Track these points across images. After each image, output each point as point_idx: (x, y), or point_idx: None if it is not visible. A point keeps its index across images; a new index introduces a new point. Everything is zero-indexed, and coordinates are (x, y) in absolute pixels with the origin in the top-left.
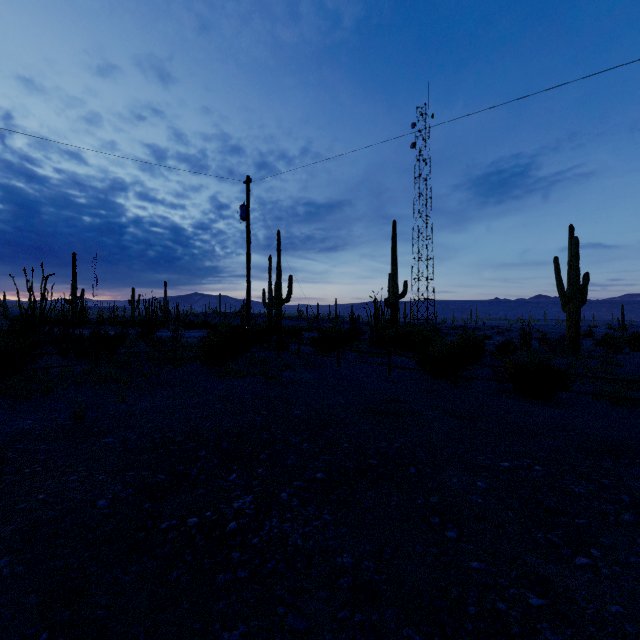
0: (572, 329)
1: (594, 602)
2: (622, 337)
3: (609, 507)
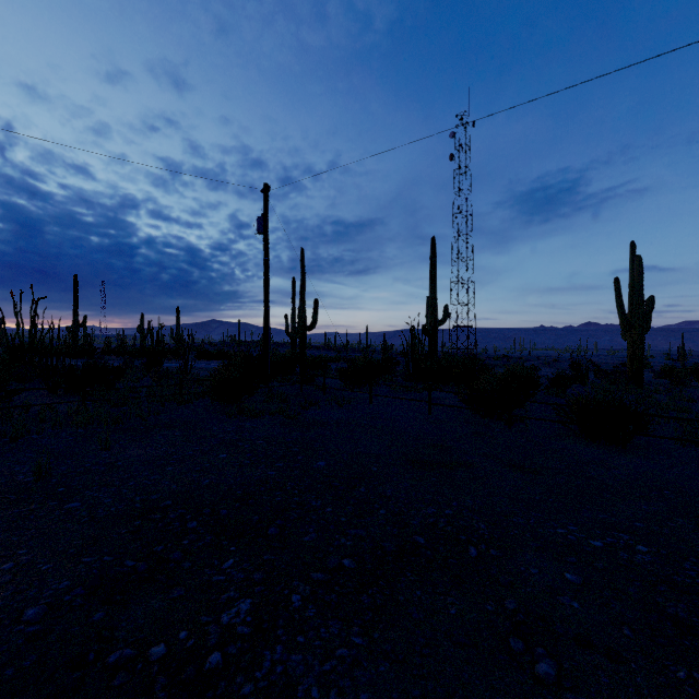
0: (635, 360)
1: None
2: (685, 368)
3: None
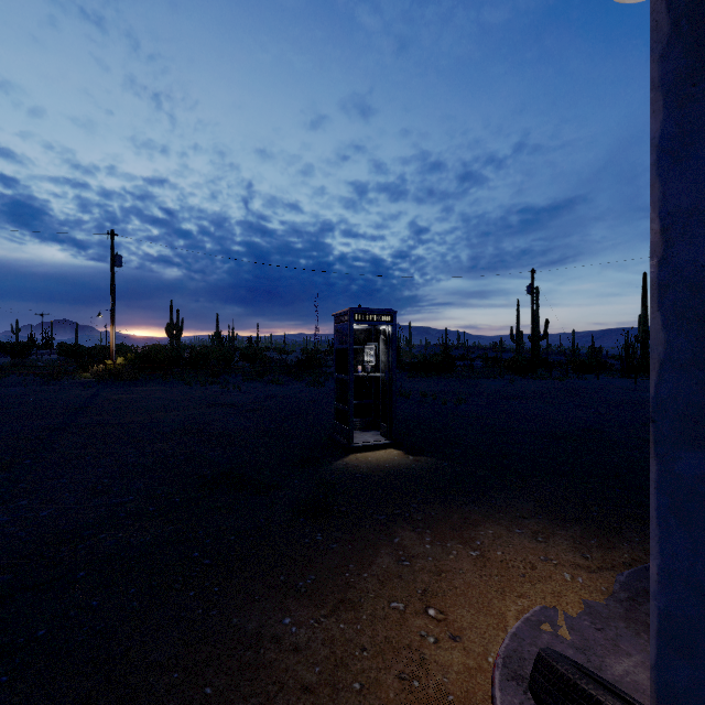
0: None
1: None
2: None
3: None
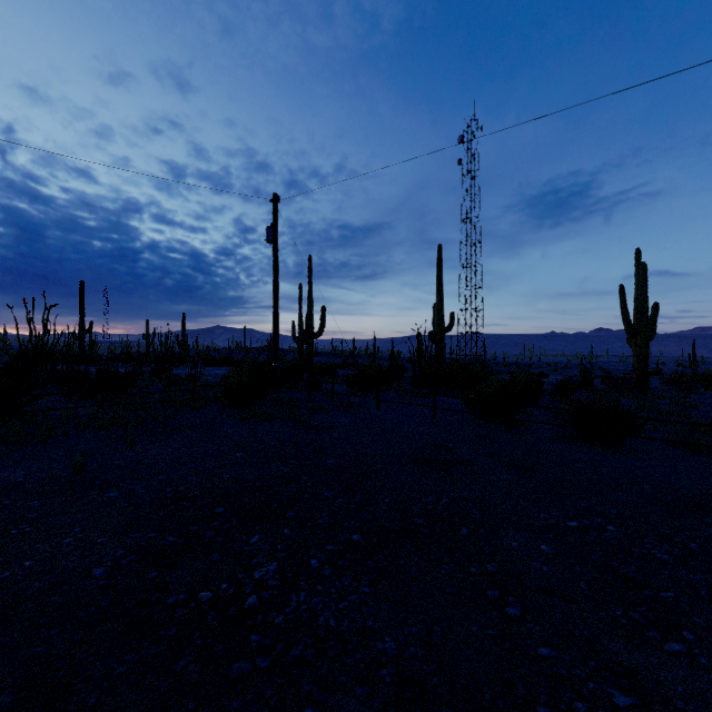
0: (639, 366)
1: (694, 702)
2: (694, 375)
3: (699, 577)
